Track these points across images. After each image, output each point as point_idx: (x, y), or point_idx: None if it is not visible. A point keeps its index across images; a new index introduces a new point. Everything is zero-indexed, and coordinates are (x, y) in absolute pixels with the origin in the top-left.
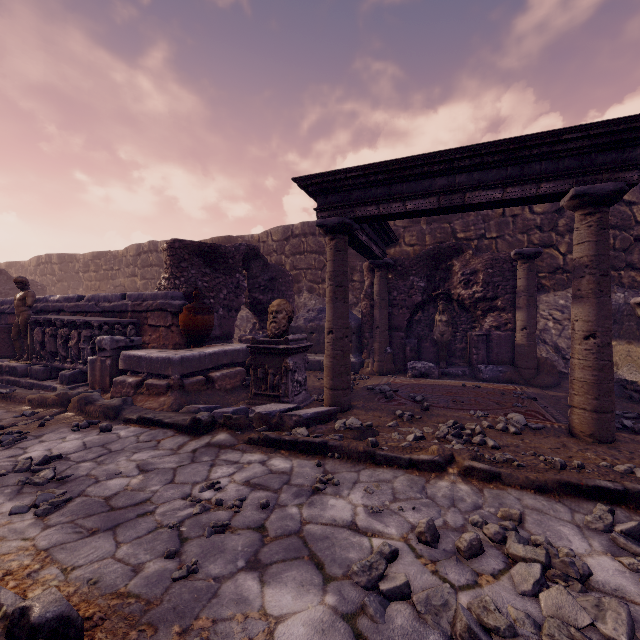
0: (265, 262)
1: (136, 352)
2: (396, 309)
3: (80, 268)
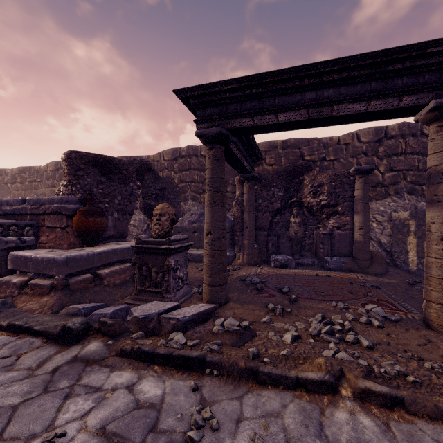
0: (156, 175)
1: (24, 253)
2: (261, 213)
3: (8, 180)
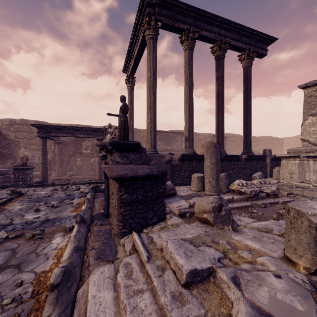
0: (5, 137)
1: None
2: (64, 156)
3: None
